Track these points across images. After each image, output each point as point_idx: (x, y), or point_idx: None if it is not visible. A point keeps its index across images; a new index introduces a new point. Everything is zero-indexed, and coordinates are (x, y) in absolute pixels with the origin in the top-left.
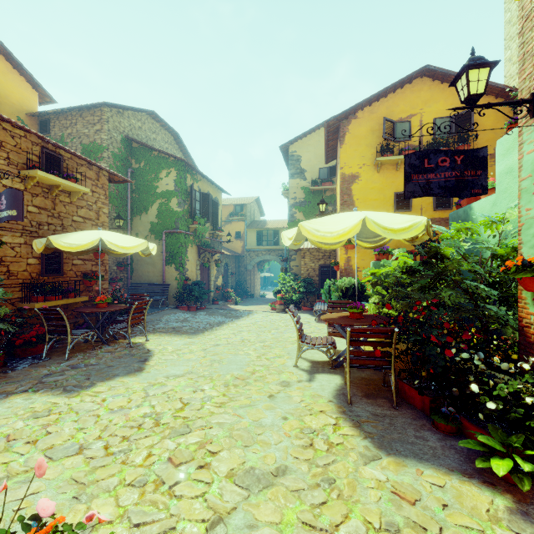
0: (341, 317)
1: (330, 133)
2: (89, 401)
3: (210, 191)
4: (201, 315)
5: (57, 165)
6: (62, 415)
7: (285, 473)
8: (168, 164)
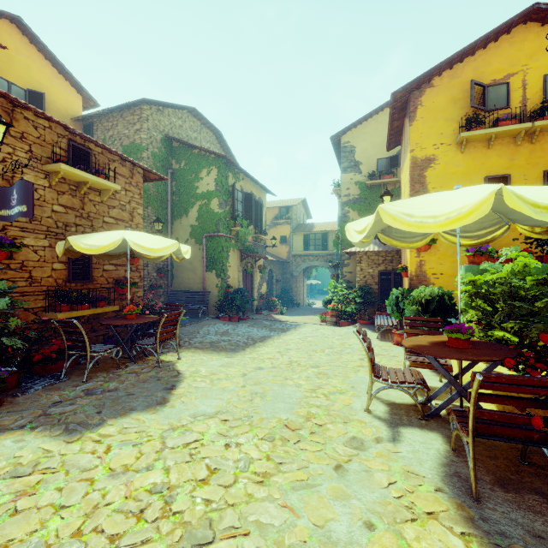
0: (435, 344)
1: (396, 110)
2: (89, 451)
3: (254, 191)
4: (243, 327)
5: (86, 160)
6: (48, 474)
7: None
8: (209, 162)
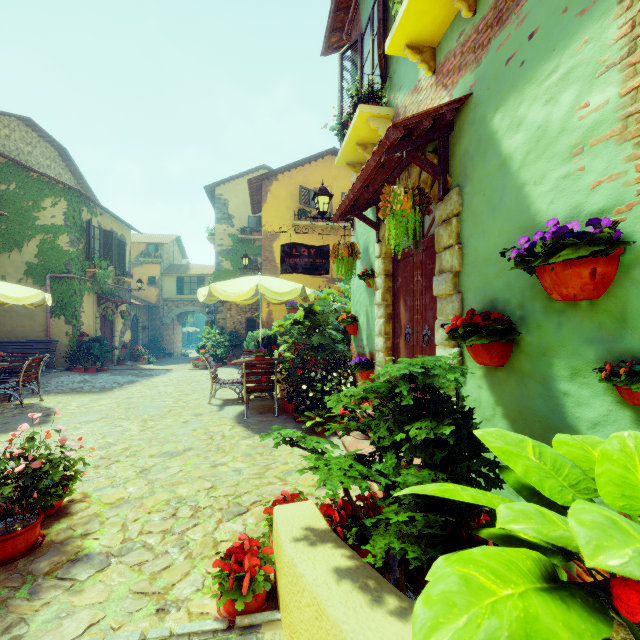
0: (249, 360)
1: (254, 189)
2: None
3: (114, 227)
4: (104, 376)
5: None
6: None
7: (191, 450)
8: (55, 192)
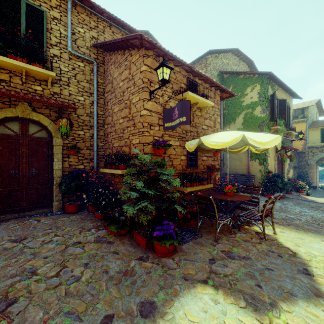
0: None
1: None
2: None
3: (283, 98)
4: (291, 206)
5: (195, 89)
6: None
7: None
8: (252, 81)
